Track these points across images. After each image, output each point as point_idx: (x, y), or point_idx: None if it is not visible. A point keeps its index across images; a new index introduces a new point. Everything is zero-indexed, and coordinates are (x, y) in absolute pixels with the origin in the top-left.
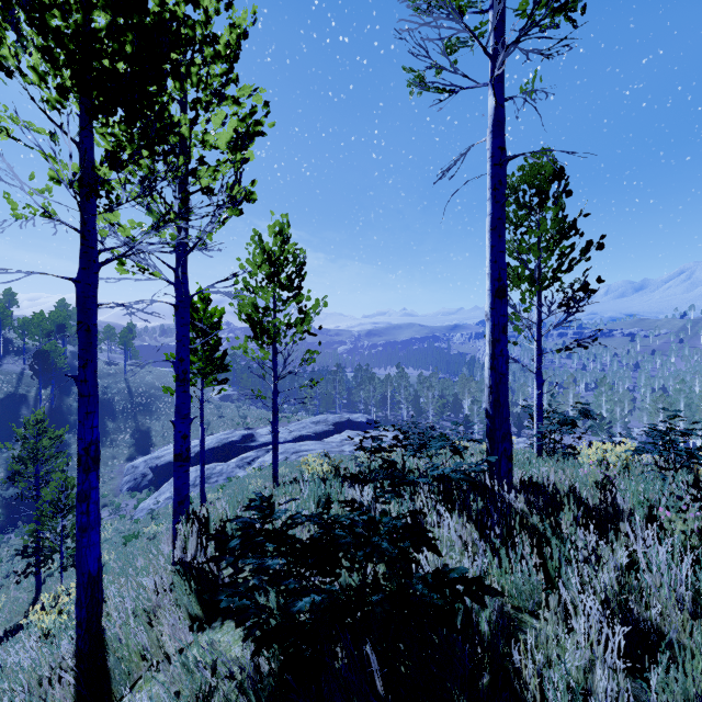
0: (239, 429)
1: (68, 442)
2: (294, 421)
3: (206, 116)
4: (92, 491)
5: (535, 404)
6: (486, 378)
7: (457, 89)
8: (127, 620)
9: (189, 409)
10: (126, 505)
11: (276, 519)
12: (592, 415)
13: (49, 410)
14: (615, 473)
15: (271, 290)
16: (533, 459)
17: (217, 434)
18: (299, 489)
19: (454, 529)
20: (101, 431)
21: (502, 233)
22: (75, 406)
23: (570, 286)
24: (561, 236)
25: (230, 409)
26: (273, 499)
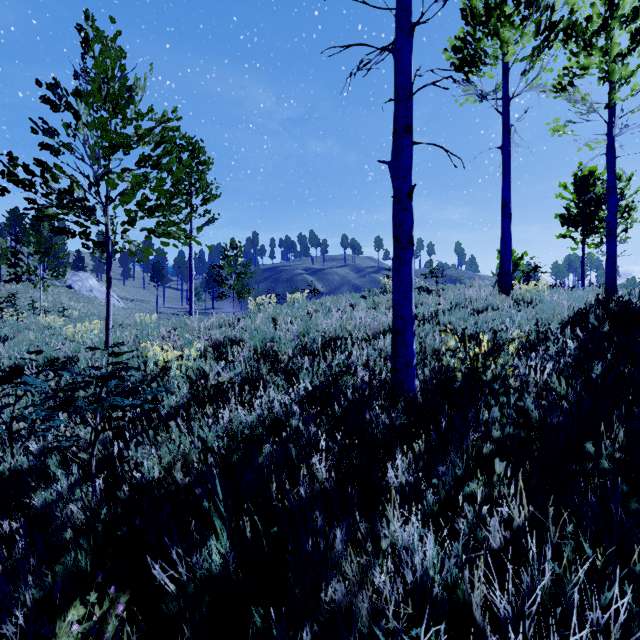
0: None
1: None
2: None
3: None
4: None
5: None
6: None
7: None
8: None
9: None
10: None
11: None
12: None
13: None
14: None
15: None
16: None
17: None
18: None
19: None
20: None
21: None
22: None
23: None
24: None
25: None
26: None
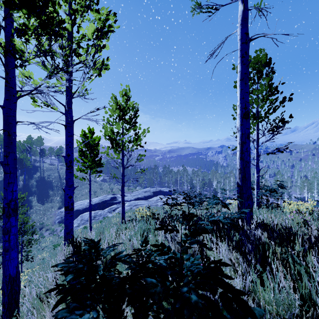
0: (109, 194)
1: (31, 200)
2: (135, 191)
3: (81, 20)
4: (12, 228)
5: (256, 181)
6: (237, 164)
7: (219, 6)
8: (33, 301)
9: (73, 182)
10: (57, 229)
11: (105, 256)
12: (285, 187)
13: (23, 186)
14: (309, 218)
15: (121, 123)
16: (256, 209)
17: (99, 197)
18: (133, 225)
19: (224, 253)
20: (46, 195)
21: (247, 81)
22: (34, 184)
23: (274, 121)
24: (269, 94)
25: (106, 185)
26: (119, 231)
